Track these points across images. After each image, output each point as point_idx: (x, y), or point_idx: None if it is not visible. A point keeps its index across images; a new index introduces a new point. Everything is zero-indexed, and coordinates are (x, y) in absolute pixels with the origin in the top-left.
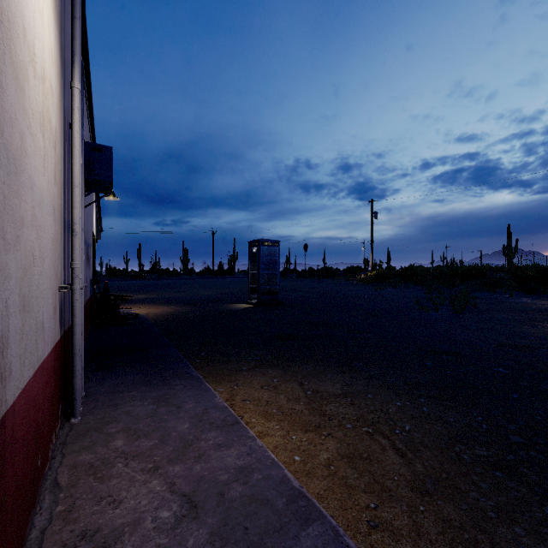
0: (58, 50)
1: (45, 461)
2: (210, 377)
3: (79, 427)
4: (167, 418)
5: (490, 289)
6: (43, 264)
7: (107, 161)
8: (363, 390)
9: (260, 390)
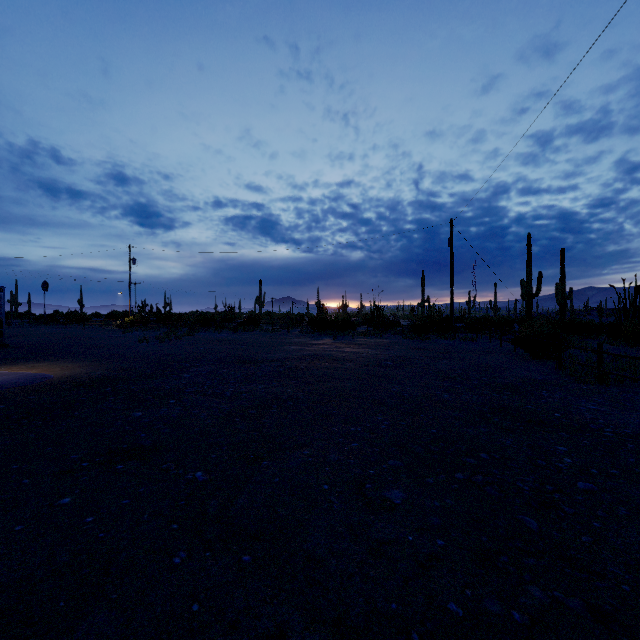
0: None
1: None
2: None
3: None
4: None
5: (216, 330)
6: None
7: None
8: (59, 363)
9: (0, 369)
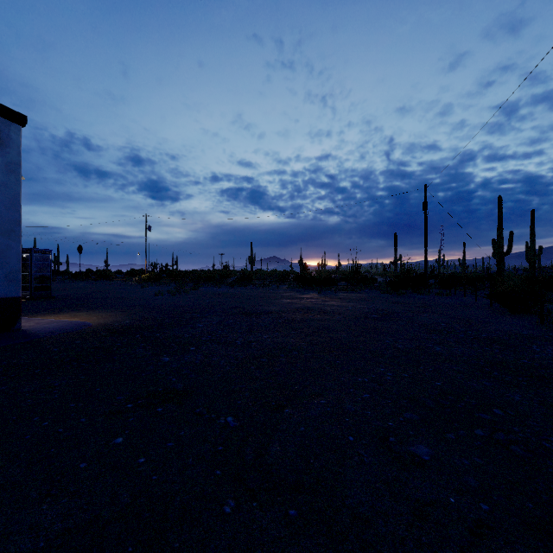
0: None
1: None
2: None
3: None
4: None
5: (216, 285)
6: None
7: None
8: (94, 313)
9: (50, 317)
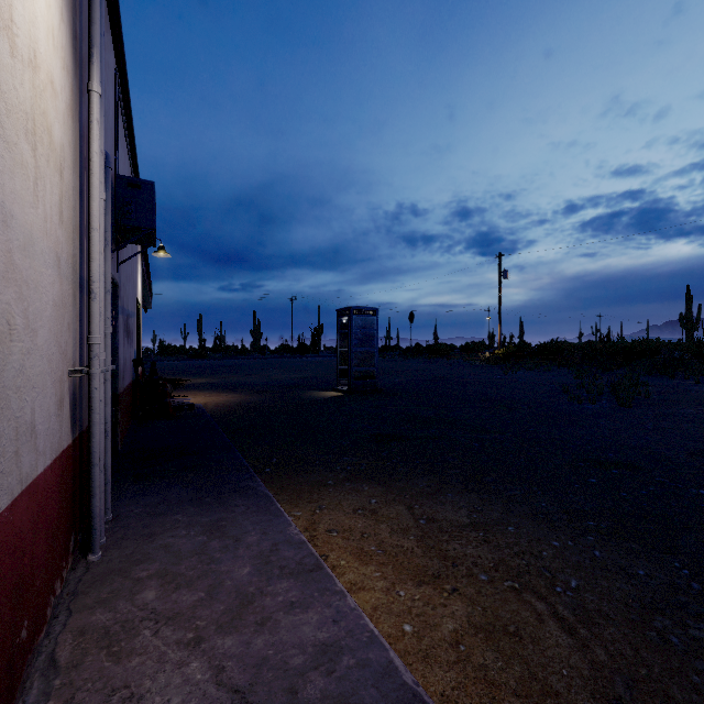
0: (68, 37)
1: (39, 625)
2: (283, 494)
3: (97, 568)
4: (220, 557)
5: (665, 373)
6: (33, 337)
7: (147, 201)
8: (500, 520)
9: (352, 515)
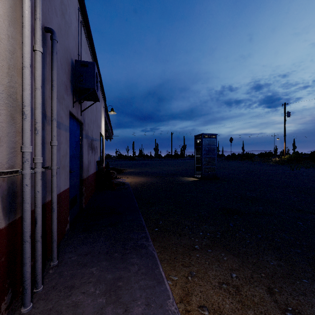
0: None
1: None
2: (165, 253)
3: None
4: None
5: None
6: None
7: (91, 73)
8: None
9: (219, 290)
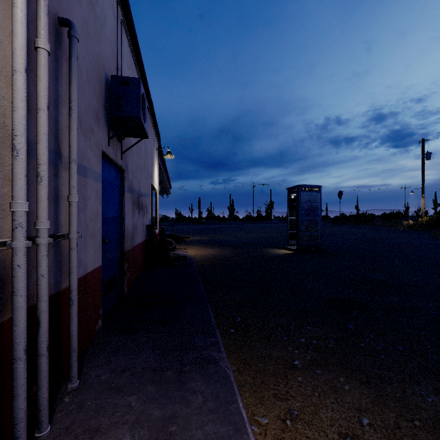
0: None
1: None
2: (245, 372)
3: None
4: None
5: None
6: None
7: (134, 95)
8: None
9: None
